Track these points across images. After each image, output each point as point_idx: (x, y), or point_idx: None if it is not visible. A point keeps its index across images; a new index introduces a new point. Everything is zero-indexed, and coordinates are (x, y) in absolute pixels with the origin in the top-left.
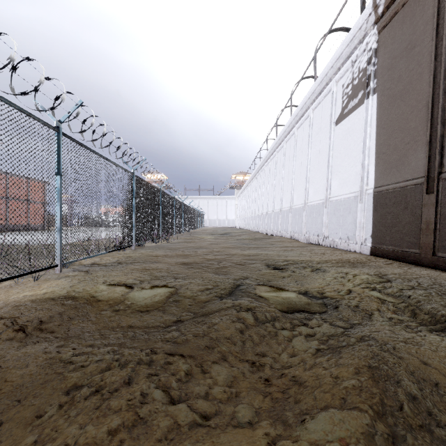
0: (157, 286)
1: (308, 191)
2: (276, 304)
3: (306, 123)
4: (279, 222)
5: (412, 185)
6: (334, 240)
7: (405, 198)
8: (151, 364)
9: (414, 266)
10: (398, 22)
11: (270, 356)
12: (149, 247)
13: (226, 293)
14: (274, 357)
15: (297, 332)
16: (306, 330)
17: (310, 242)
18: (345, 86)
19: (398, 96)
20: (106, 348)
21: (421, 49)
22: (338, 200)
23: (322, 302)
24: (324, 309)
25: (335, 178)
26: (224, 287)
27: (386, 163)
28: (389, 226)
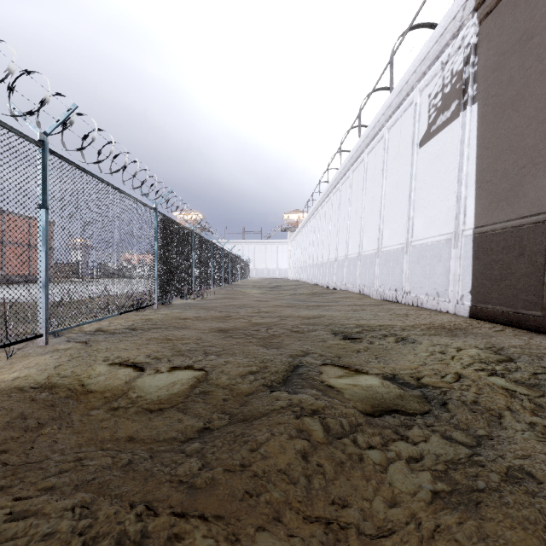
0: (178, 367)
1: (382, 234)
2: (355, 400)
3: (379, 146)
4: (344, 273)
5: (531, 224)
6: (418, 296)
7: (520, 241)
8: (143, 543)
9: (535, 334)
10: (508, 6)
11: (354, 506)
12: (177, 305)
13: (278, 380)
14: (361, 507)
15: (393, 454)
16: (408, 449)
17: (385, 299)
18: (432, 95)
19: (509, 104)
20: (72, 498)
21: (543, 38)
22: (423, 244)
23: (420, 393)
24: (426, 407)
25: (419, 216)
26: (275, 370)
27: (491, 195)
28: (496, 279)
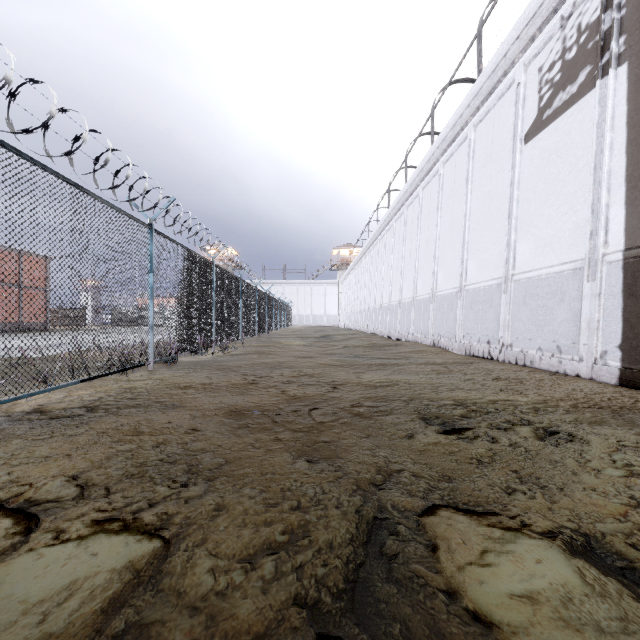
0: (112, 520)
1: (466, 266)
2: None
3: (461, 151)
4: (412, 319)
5: None
6: (524, 351)
7: None
8: None
9: None
10: None
11: None
12: (186, 363)
13: (334, 582)
14: None
15: None
16: None
17: (472, 354)
18: (545, 68)
19: None
20: None
21: None
22: (533, 278)
23: None
24: None
25: (525, 239)
26: (326, 537)
27: None
28: None
